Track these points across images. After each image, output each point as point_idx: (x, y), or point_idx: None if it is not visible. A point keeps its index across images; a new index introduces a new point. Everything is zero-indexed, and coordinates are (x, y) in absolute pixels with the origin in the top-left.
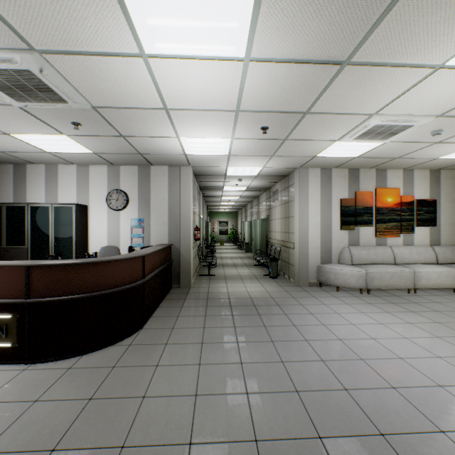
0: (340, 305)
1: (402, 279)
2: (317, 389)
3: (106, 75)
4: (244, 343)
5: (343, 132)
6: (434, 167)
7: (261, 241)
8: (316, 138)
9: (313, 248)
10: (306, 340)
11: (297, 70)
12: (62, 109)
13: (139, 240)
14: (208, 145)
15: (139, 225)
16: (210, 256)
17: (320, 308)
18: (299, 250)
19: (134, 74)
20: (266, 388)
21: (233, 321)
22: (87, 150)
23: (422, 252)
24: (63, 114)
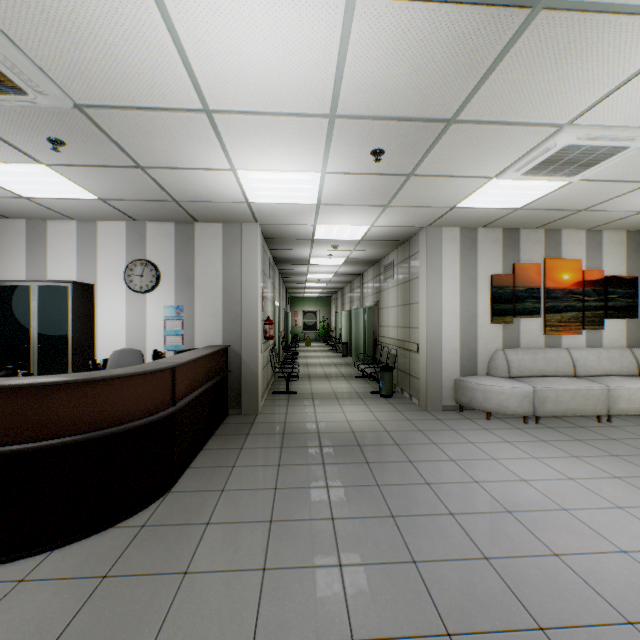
0: (496, 444)
1: (590, 401)
2: (487, 630)
3: (84, 28)
4: (344, 520)
5: (507, 161)
6: (635, 226)
7: (367, 340)
8: (460, 174)
9: (449, 352)
10: (450, 514)
11: (447, 20)
12: (23, 109)
13: (177, 340)
14: (284, 185)
15: (177, 315)
16: (289, 363)
17: (466, 451)
18: (427, 355)
19: (137, 27)
20: (388, 627)
21: (325, 476)
22: (87, 193)
23: (616, 358)
24: (28, 120)
